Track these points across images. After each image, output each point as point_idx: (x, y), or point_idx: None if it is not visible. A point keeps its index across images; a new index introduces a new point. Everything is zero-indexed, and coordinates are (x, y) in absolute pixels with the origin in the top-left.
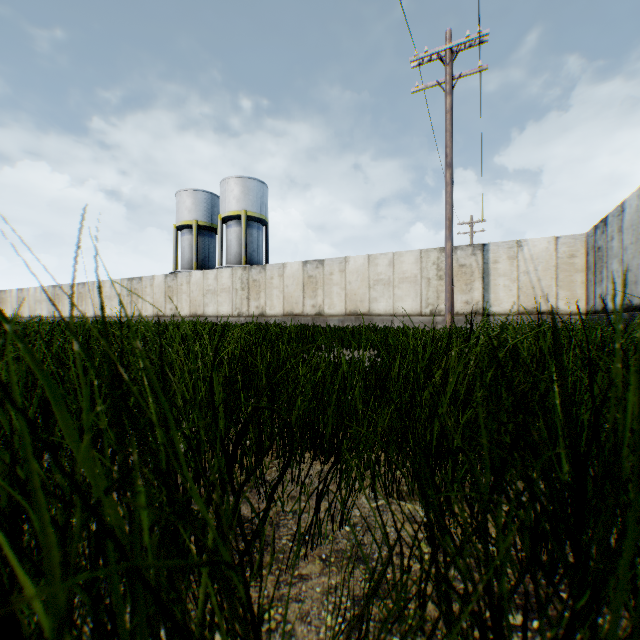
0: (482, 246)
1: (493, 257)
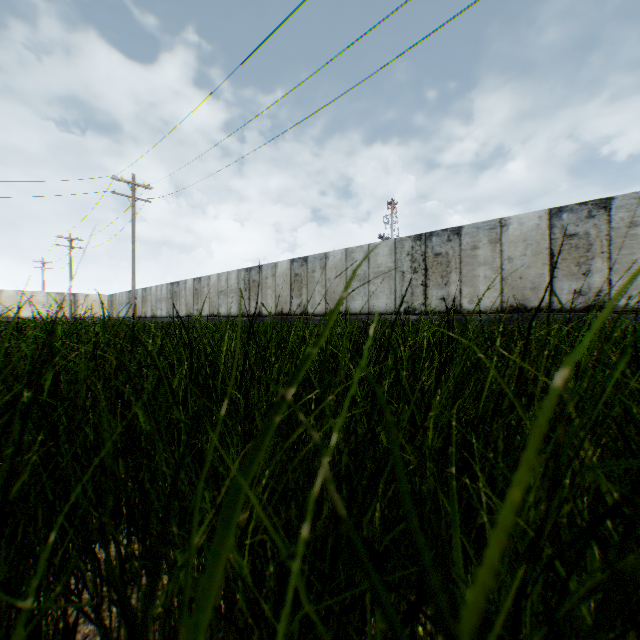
0: (76, 294)
1: (80, 298)
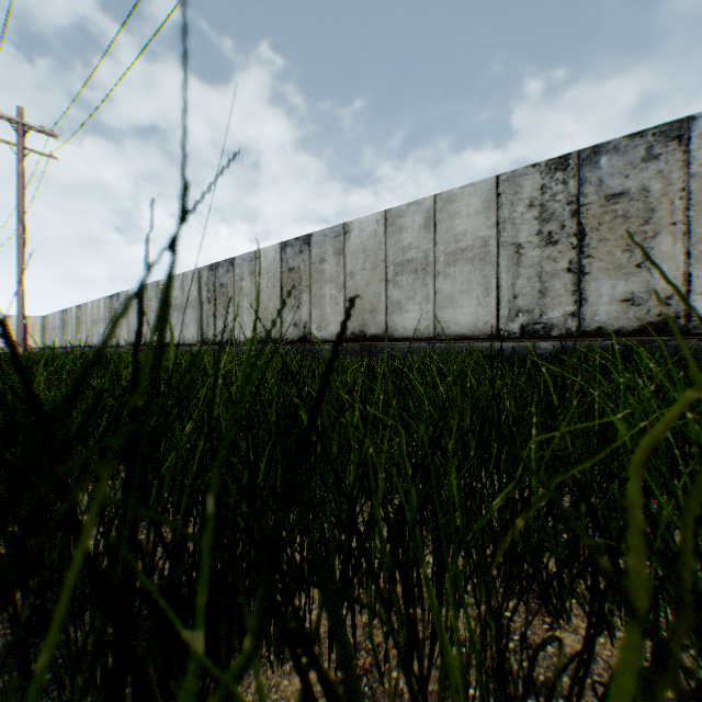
0: None
1: None
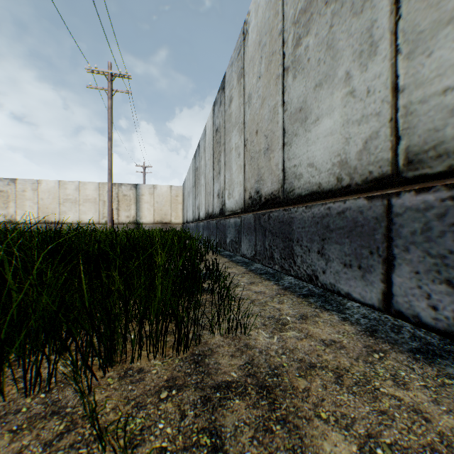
0: (136, 185)
1: (142, 192)
